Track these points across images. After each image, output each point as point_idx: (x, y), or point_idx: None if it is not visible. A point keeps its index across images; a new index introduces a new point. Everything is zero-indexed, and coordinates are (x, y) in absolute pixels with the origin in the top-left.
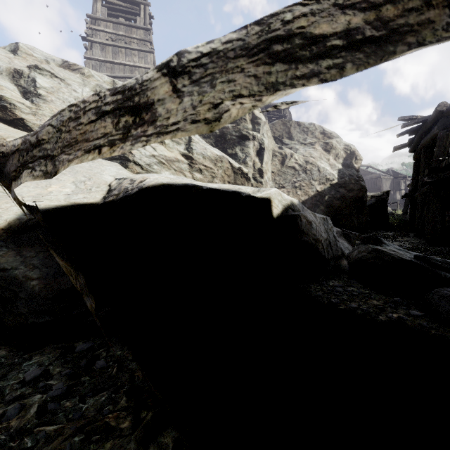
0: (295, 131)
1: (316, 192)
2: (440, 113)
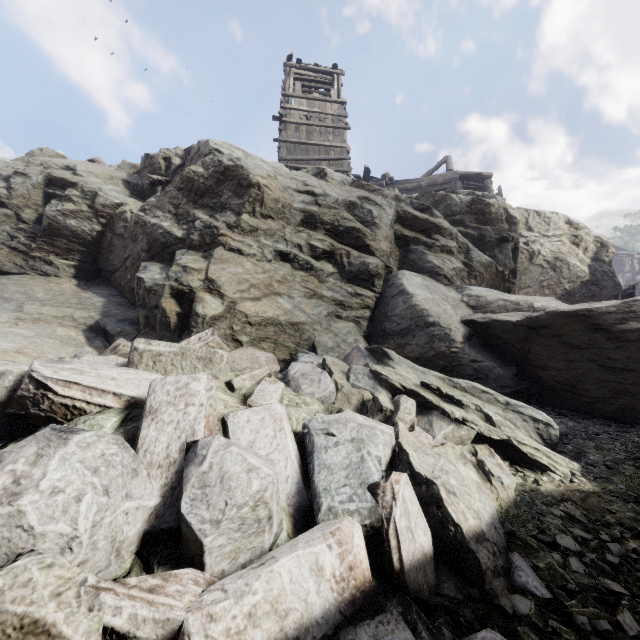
0: (534, 221)
1: (566, 291)
2: None
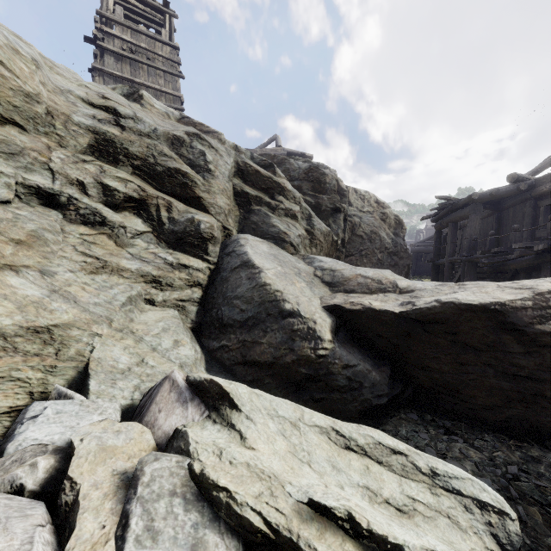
0: (353, 197)
1: (378, 260)
2: (472, 200)
